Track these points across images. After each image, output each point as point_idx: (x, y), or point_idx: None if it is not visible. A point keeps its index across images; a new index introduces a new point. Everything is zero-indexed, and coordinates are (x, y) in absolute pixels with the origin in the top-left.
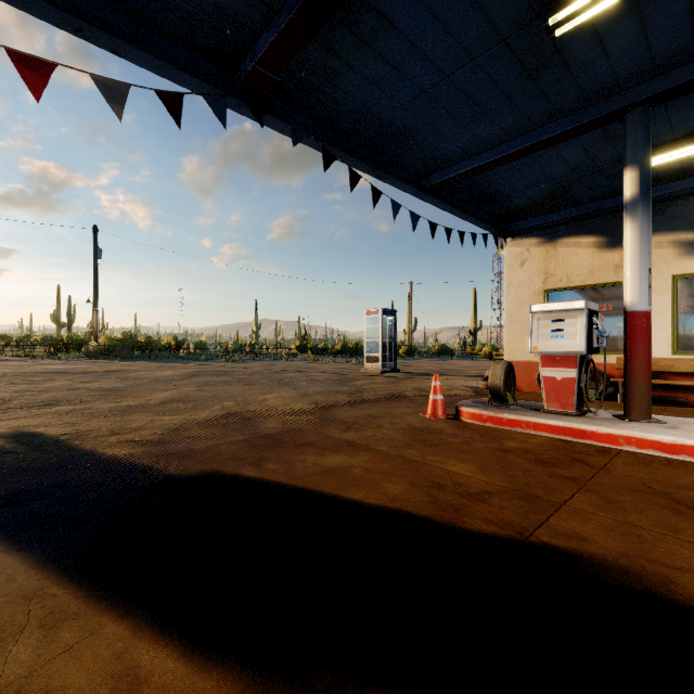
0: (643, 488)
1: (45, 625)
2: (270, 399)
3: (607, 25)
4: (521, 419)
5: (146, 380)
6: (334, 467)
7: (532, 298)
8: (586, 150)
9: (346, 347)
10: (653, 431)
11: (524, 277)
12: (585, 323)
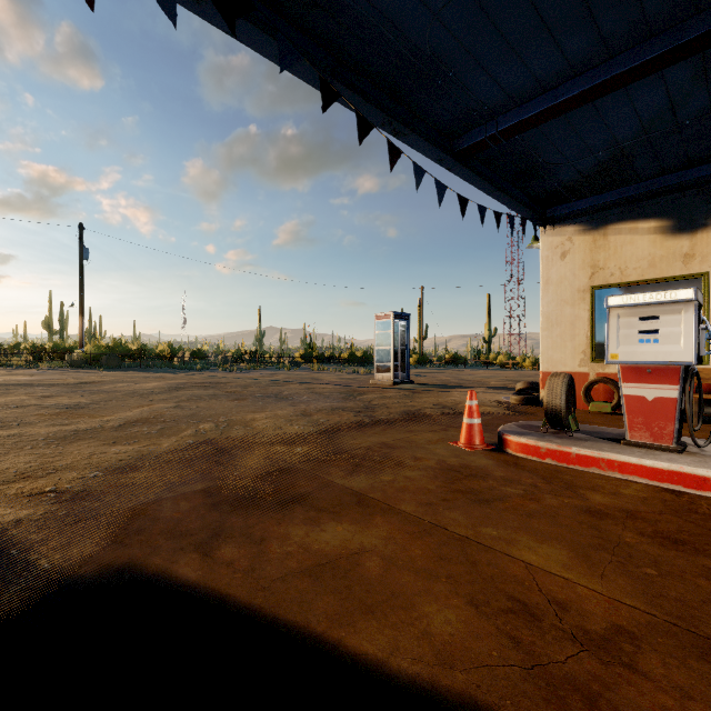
0: None
1: None
2: (260, 419)
3: None
4: (598, 455)
5: (120, 393)
6: (333, 556)
7: (576, 297)
8: (669, 95)
9: (353, 355)
10: None
11: (565, 271)
12: (693, 321)
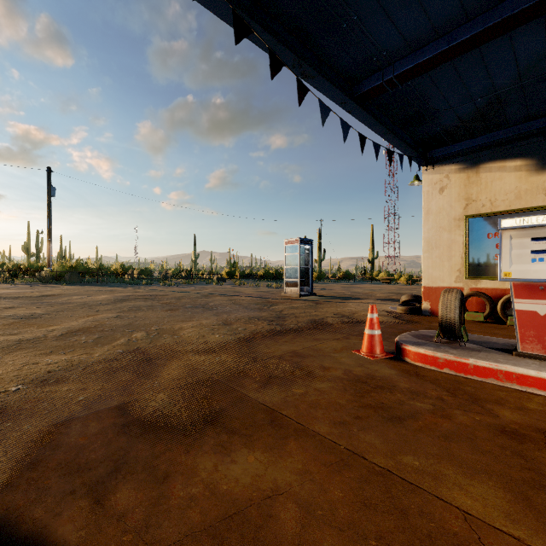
0: None
1: None
2: (186, 328)
3: None
4: (496, 367)
5: (73, 305)
6: (243, 502)
7: (453, 224)
8: None
9: (267, 273)
10: None
11: (443, 203)
12: None
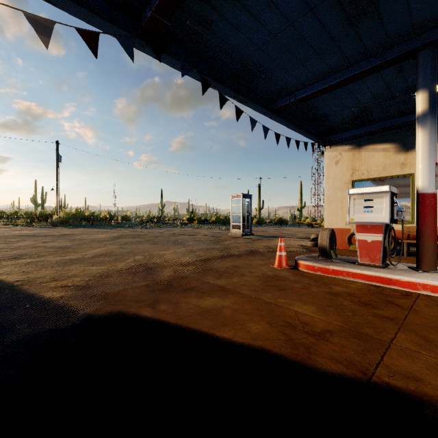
0: None
1: None
2: (167, 254)
3: None
4: (342, 269)
5: (86, 240)
6: (210, 308)
7: (344, 186)
8: (385, 82)
9: (219, 219)
10: None
11: (338, 172)
12: (388, 202)
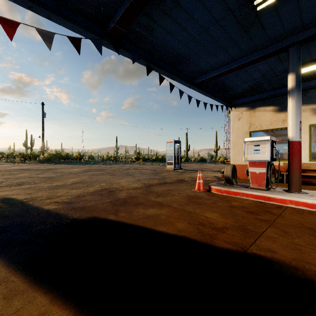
0: (300, 225)
1: (6, 297)
2: (122, 182)
3: (281, 5)
4: (239, 191)
5: (65, 173)
6: (152, 215)
7: (244, 135)
8: (269, 66)
9: (157, 158)
10: (302, 197)
11: (240, 125)
12: (270, 147)
